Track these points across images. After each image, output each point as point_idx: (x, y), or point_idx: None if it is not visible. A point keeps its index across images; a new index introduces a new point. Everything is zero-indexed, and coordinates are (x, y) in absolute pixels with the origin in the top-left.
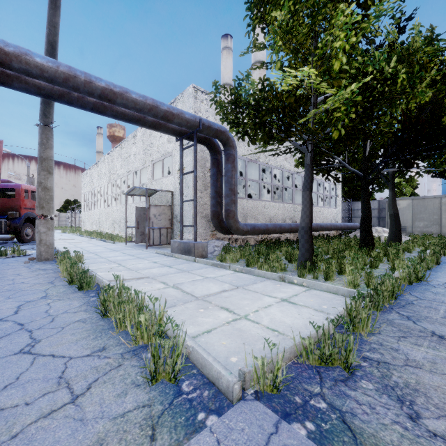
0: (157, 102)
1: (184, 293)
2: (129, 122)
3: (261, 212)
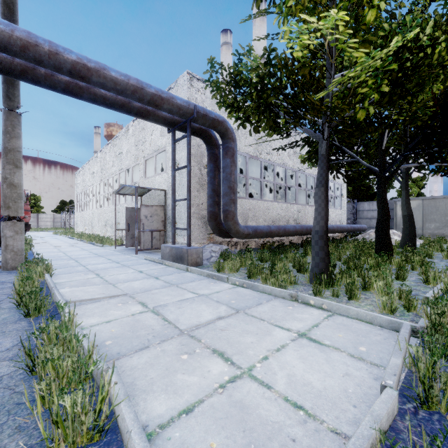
0: (142, 82)
1: (165, 321)
2: (111, 108)
3: (263, 213)
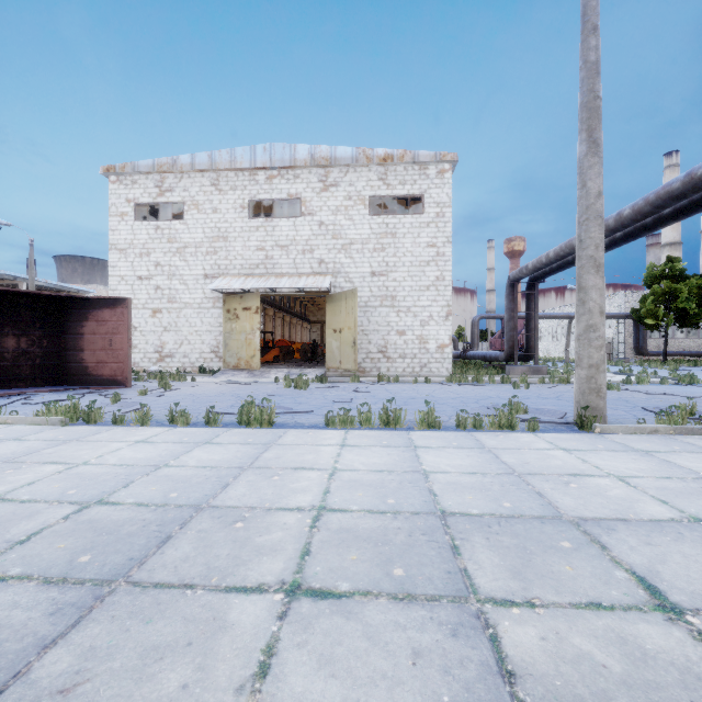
0: (609, 314)
1: None
2: None
3: (674, 345)
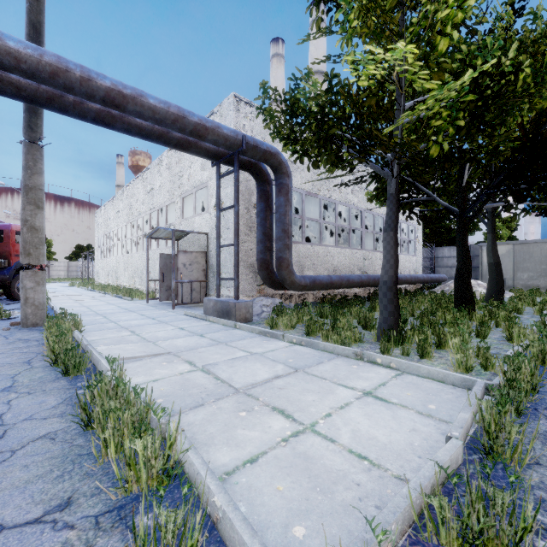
0: (184, 110)
1: (218, 380)
2: (147, 139)
3: (322, 260)
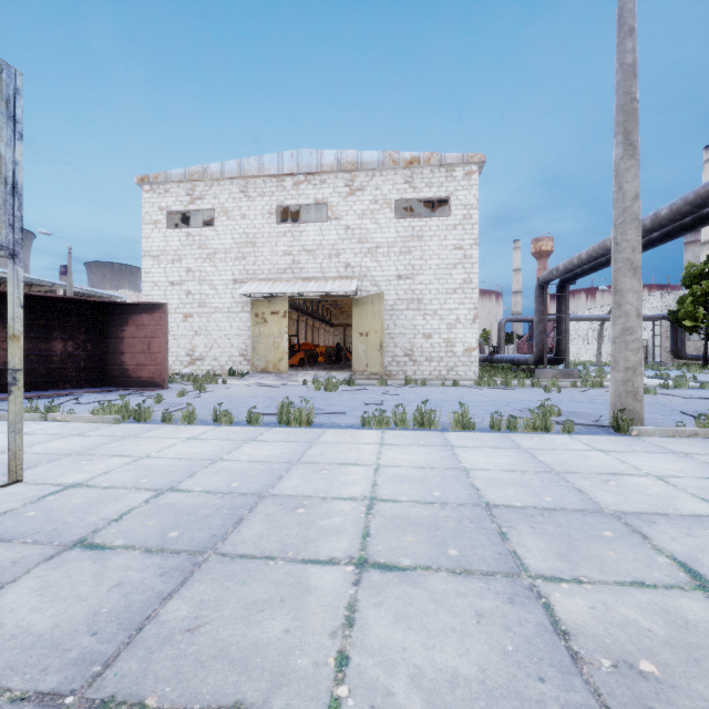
0: (644, 316)
1: None
2: None
3: None
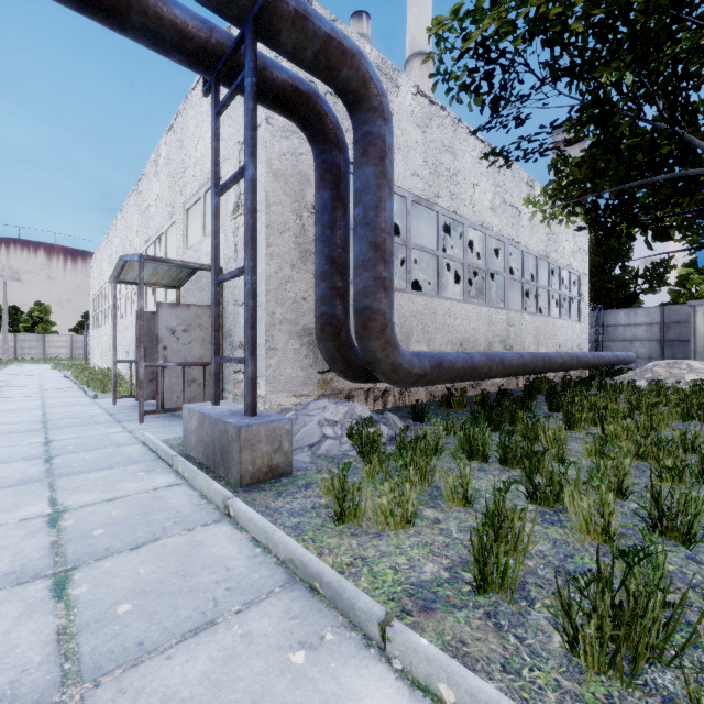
0: None
1: None
2: None
3: (442, 325)
